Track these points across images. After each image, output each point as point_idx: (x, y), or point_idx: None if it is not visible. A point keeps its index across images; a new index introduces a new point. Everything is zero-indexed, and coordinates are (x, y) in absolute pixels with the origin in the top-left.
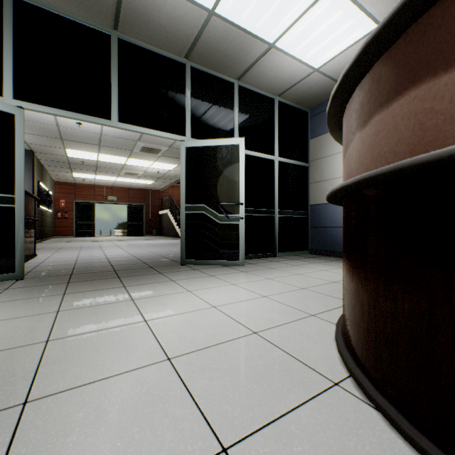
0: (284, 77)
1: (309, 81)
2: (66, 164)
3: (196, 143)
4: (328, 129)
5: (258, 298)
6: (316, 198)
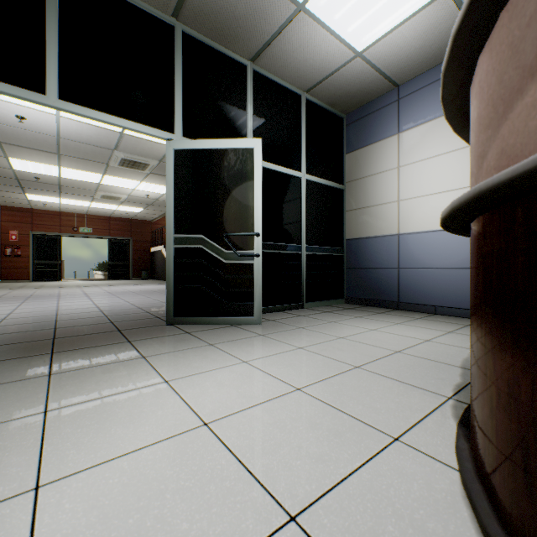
0: (315, 62)
1: (348, 71)
2: (13, 181)
3: (190, 143)
4: (447, 56)
5: (288, 394)
6: (354, 231)
